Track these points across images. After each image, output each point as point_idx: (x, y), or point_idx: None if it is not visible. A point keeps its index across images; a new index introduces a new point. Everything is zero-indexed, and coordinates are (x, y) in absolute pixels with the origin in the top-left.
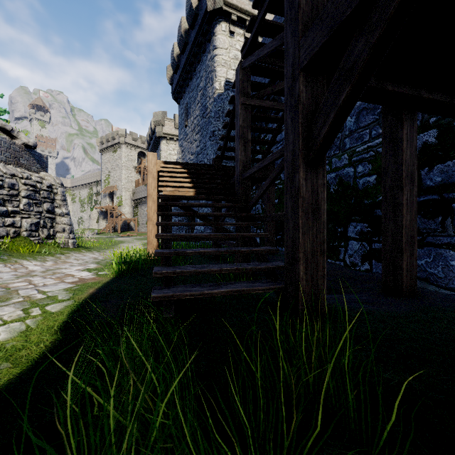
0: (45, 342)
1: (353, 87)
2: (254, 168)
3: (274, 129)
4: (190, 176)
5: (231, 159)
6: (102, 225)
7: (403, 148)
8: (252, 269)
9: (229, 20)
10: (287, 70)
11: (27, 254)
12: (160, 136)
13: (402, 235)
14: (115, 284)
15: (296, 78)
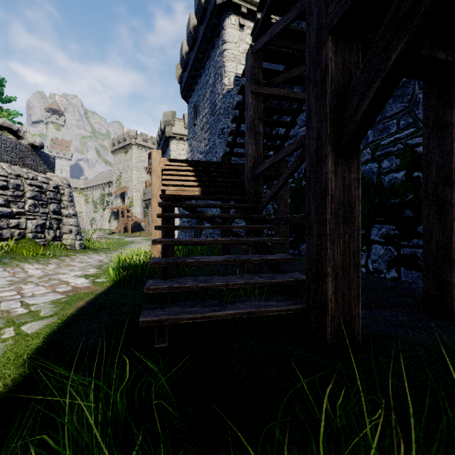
0: (5, 378)
1: (411, 40)
2: (267, 164)
3: (288, 122)
4: (196, 174)
5: (240, 156)
6: (113, 225)
7: (453, 135)
8: (265, 283)
9: (239, 13)
10: (310, 36)
11: (31, 257)
12: (169, 136)
13: (451, 242)
14: (109, 295)
15: (322, 44)
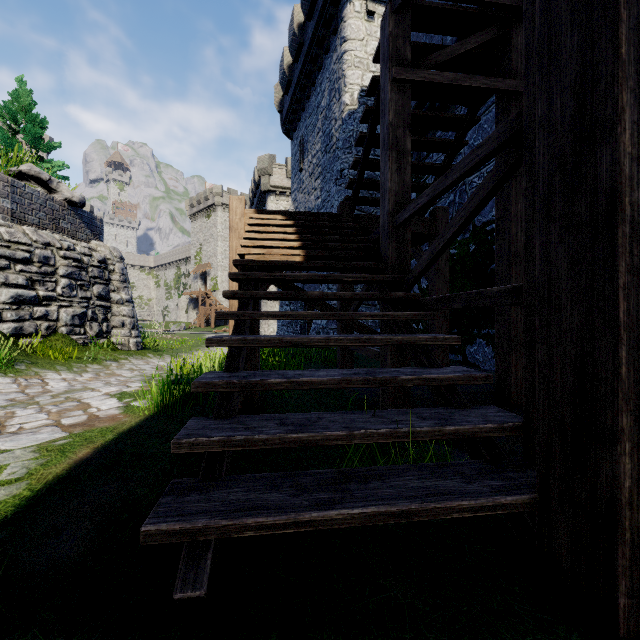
0: None
1: None
2: (423, 198)
3: (451, 142)
4: (299, 231)
5: (370, 204)
6: (191, 317)
7: None
8: (431, 434)
9: None
10: None
11: (61, 361)
12: (266, 191)
13: None
14: (140, 434)
15: None
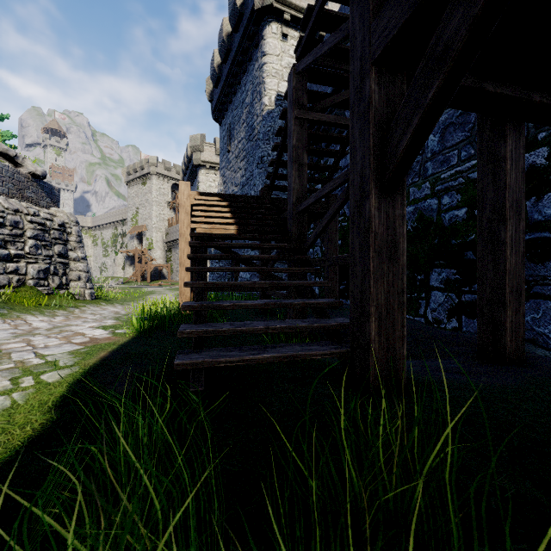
0: (33, 423)
1: (446, 80)
2: (312, 199)
3: (337, 152)
4: (232, 210)
5: (283, 190)
6: (128, 273)
7: (506, 170)
8: (307, 328)
9: (282, 21)
10: (354, 65)
11: (33, 308)
12: (198, 165)
13: (504, 284)
14: (134, 345)
15: (365, 75)
